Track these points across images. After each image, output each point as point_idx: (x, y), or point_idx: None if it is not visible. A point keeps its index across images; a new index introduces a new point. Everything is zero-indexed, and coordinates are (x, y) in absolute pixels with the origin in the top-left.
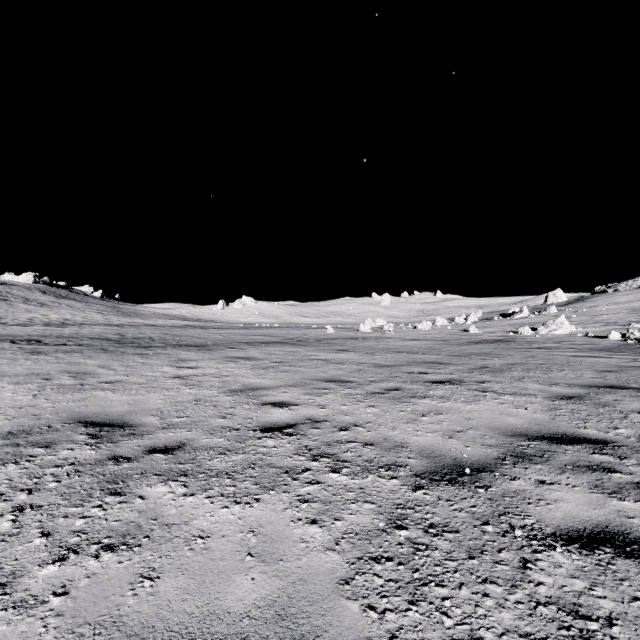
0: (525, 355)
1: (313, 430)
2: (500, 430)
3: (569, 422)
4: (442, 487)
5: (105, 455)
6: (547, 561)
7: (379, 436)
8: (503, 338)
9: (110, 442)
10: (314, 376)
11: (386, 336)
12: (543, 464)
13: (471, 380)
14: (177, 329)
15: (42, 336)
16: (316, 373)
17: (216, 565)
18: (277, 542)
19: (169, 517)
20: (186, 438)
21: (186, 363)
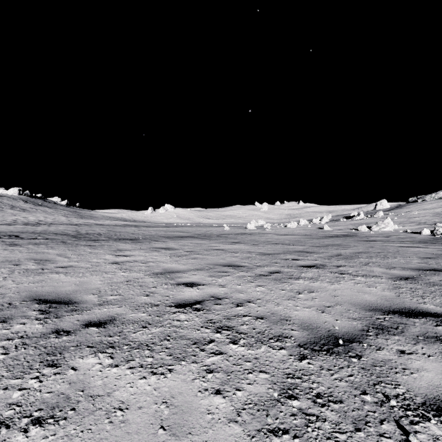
0: (366, 246)
1: (216, 306)
2: (360, 305)
3: (411, 298)
4: (322, 357)
5: (49, 329)
6: (425, 433)
7: (267, 311)
8: (348, 233)
9: (56, 317)
10: (216, 262)
11: (266, 232)
12: (399, 335)
13: (331, 265)
14: (118, 227)
15: (20, 232)
16: (217, 260)
17: (131, 439)
18: (186, 414)
19: (95, 388)
20: (116, 313)
21: (122, 252)
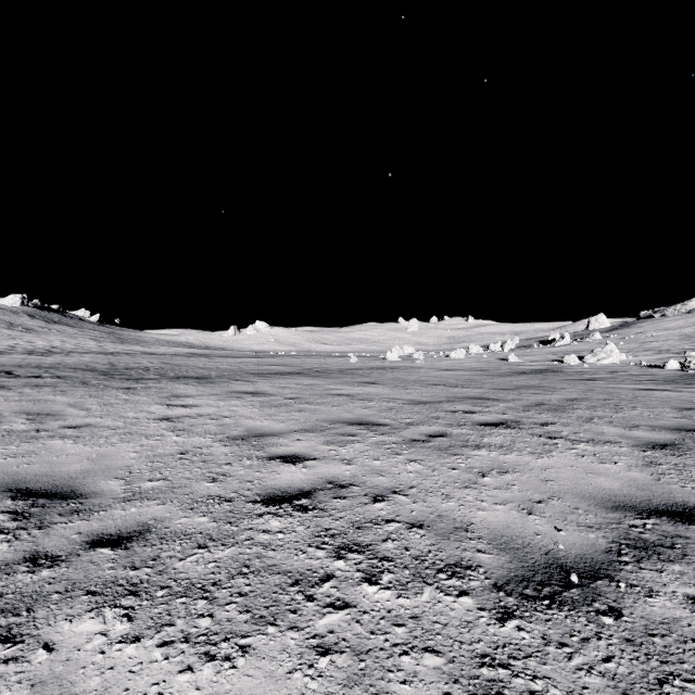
0: (581, 388)
1: (336, 501)
2: (594, 499)
3: (682, 485)
4: (544, 613)
5: (21, 552)
6: None
7: (430, 511)
8: (548, 368)
9: (38, 526)
10: (336, 417)
11: (417, 366)
12: (681, 562)
13: (531, 421)
14: (179, 358)
15: (16, 366)
16: (339, 413)
17: None
18: None
19: None
20: (154, 517)
21: (180, 400)
